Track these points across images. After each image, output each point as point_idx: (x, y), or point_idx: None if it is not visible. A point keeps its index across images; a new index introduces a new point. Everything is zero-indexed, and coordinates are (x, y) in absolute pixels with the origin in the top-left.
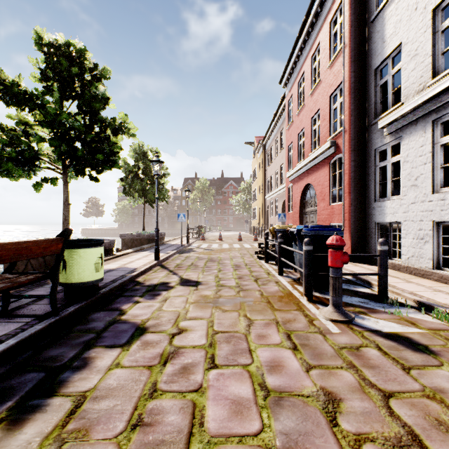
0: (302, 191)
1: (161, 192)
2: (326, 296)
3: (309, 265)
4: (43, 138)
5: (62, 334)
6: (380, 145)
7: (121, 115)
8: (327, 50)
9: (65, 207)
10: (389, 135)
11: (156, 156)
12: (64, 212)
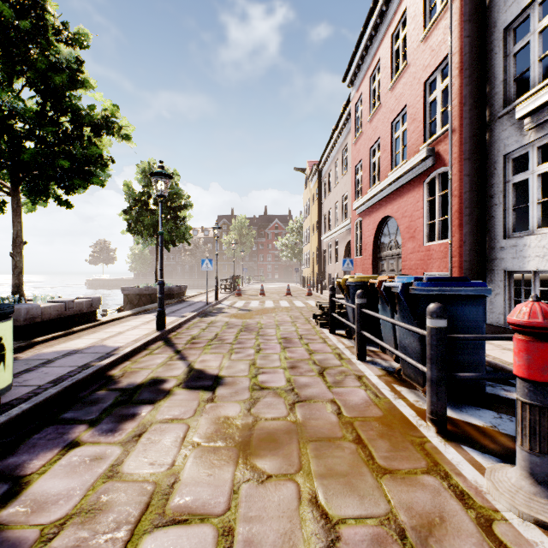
0: (376, 227)
1: (180, 229)
2: (468, 418)
3: (440, 359)
4: None
5: None
6: (515, 147)
7: (106, 105)
8: (420, 16)
9: (15, 246)
10: (533, 128)
11: (160, 166)
12: (12, 255)
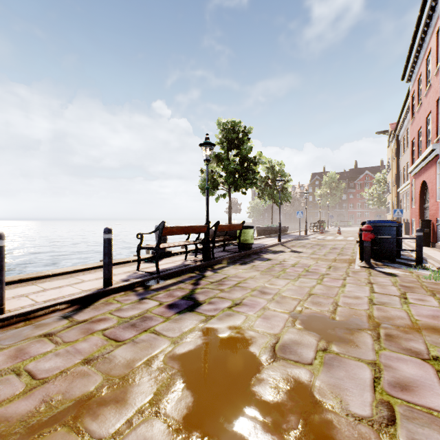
0: (420, 187)
1: (285, 195)
2: (377, 262)
3: (361, 242)
4: (221, 175)
5: (243, 257)
6: None
7: (258, 153)
8: (434, 59)
9: (229, 210)
10: None
11: (279, 176)
12: (229, 213)
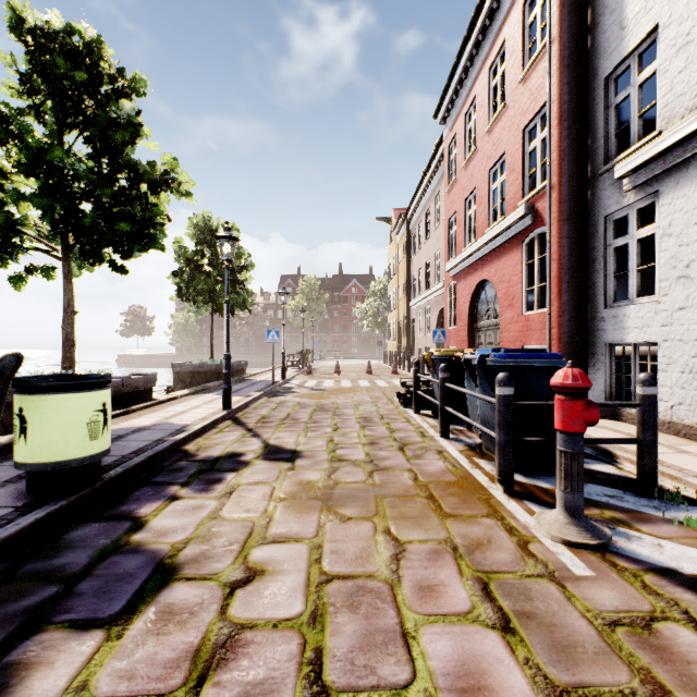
0: (472, 292)
1: (240, 295)
2: (538, 482)
3: (507, 424)
4: (22, 194)
5: None
6: (616, 209)
7: (165, 158)
8: (519, 53)
9: (67, 317)
10: (632, 190)
11: (226, 228)
12: (64, 327)
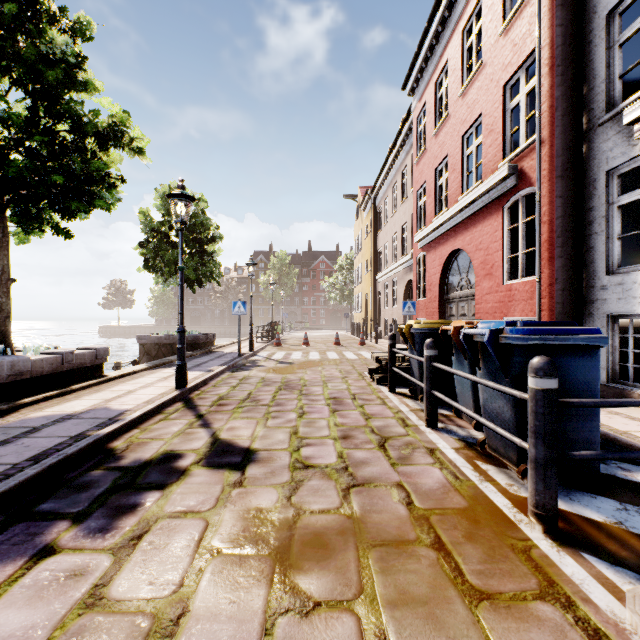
0: (443, 262)
1: (208, 266)
2: (583, 510)
3: (549, 433)
4: None
5: None
6: (622, 161)
7: (114, 111)
8: (499, 4)
9: (1, 285)
10: None
11: (180, 186)
12: None
